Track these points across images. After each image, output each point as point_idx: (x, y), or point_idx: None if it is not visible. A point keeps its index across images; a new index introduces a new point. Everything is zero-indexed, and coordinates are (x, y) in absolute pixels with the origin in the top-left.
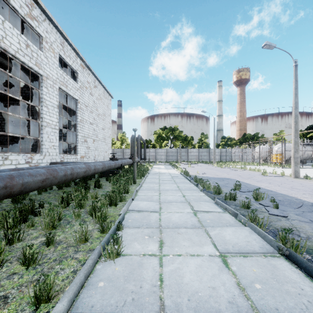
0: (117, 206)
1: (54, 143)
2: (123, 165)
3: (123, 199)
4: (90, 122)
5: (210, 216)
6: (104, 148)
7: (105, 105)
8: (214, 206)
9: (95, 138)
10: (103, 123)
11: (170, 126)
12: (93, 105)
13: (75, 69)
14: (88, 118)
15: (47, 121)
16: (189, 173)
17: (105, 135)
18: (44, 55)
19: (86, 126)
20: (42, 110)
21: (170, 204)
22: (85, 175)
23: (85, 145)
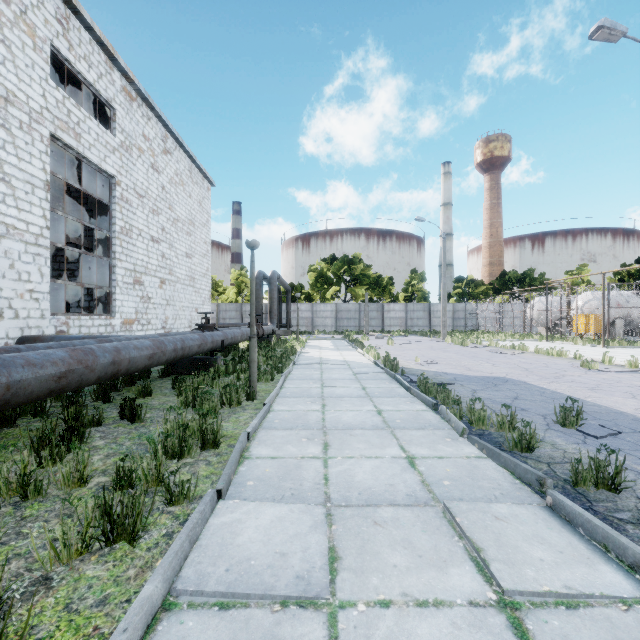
0: (143, 538)
1: (33, 283)
2: (231, 343)
3: (180, 496)
4: (152, 236)
5: None
6: (192, 301)
7: (195, 201)
8: (563, 535)
9: (167, 275)
10: (190, 242)
11: (344, 255)
12: (160, 195)
13: (105, 97)
14: (147, 225)
15: (9, 222)
16: (398, 364)
17: (194, 271)
18: None
19: (139, 246)
20: None
21: (374, 522)
22: (65, 388)
23: (136, 291)
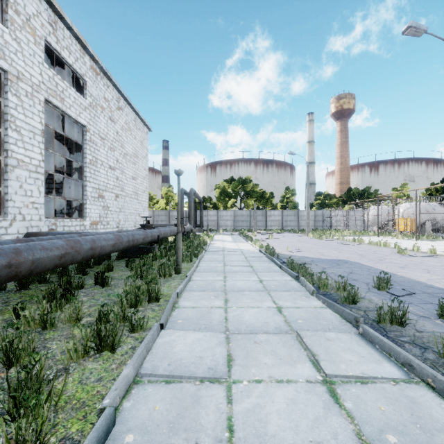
0: (118, 349)
1: (34, 197)
2: (163, 237)
3: (138, 327)
4: (110, 166)
5: (383, 407)
6: (136, 209)
7: (138, 141)
8: (366, 348)
9: (119, 192)
10: (135, 169)
11: (239, 177)
12: (115, 138)
13: (79, 73)
14: (106, 158)
15: (19, 157)
16: (275, 251)
17: (137, 188)
18: (12, 36)
19: (102, 172)
20: (6, 136)
21: (254, 342)
22: (63, 264)
23: (100, 202)
